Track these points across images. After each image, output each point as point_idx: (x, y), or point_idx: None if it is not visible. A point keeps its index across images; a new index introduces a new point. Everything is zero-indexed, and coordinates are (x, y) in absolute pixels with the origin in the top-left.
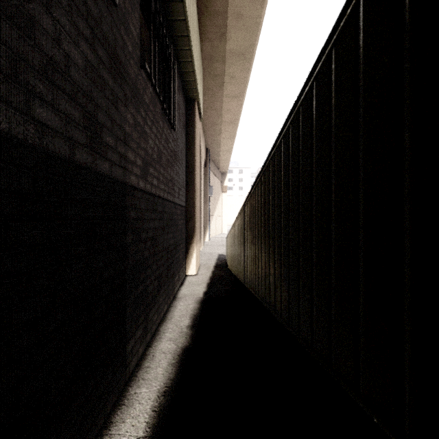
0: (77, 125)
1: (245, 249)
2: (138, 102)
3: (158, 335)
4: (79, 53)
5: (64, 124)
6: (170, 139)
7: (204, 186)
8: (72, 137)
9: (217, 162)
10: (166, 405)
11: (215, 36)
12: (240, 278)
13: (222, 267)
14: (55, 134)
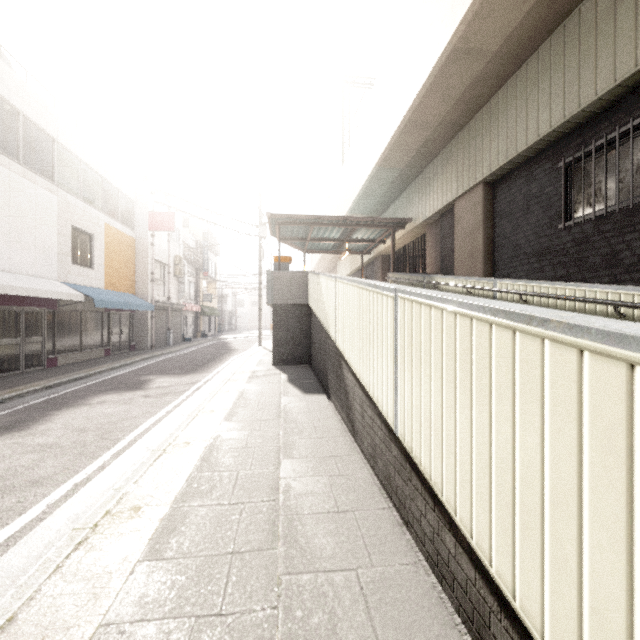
0: None
1: None
2: None
3: None
4: None
5: (636, 283)
6: None
7: None
8: None
9: None
10: None
11: None
12: None
13: None
14: None
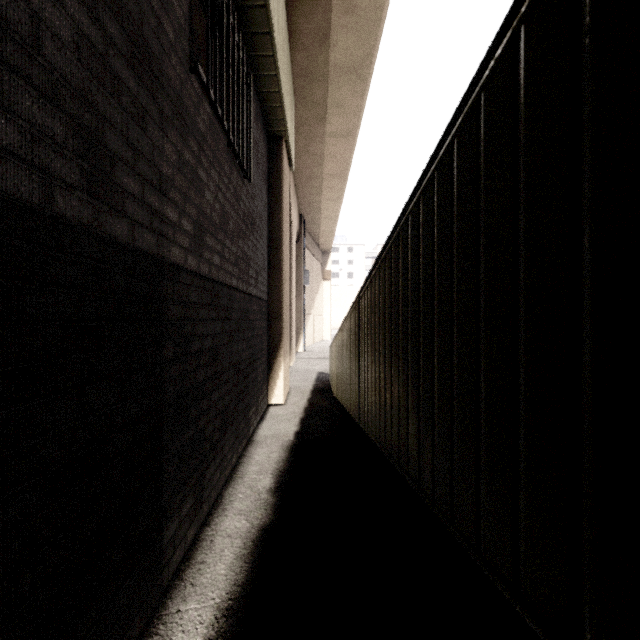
0: (59, 147)
1: (361, 368)
2: (186, 127)
3: (222, 505)
4: (65, 18)
5: (28, 141)
6: (242, 195)
7: (297, 271)
8: (47, 168)
9: (315, 236)
10: (229, 635)
11: (313, 41)
12: (352, 412)
13: (323, 393)
14: (6, 157)
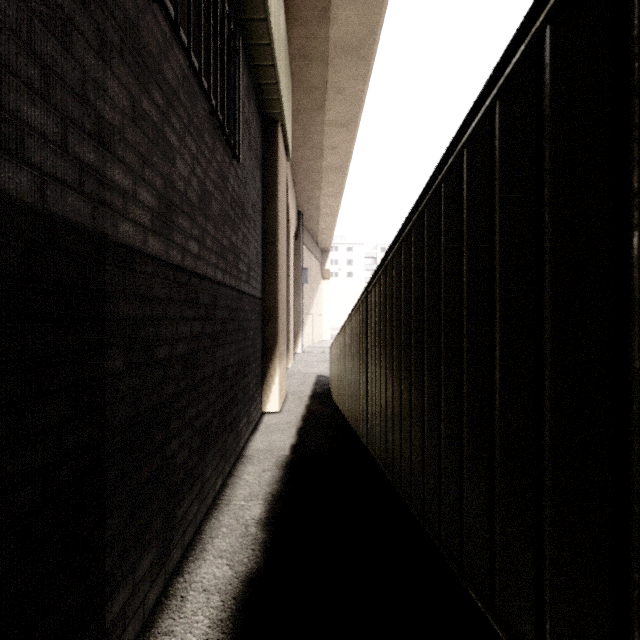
0: None
1: (370, 379)
2: (146, 70)
3: (200, 544)
4: None
5: None
6: (230, 176)
7: (295, 269)
8: None
9: (314, 234)
10: None
11: (312, 15)
12: (357, 429)
13: (323, 398)
14: None
